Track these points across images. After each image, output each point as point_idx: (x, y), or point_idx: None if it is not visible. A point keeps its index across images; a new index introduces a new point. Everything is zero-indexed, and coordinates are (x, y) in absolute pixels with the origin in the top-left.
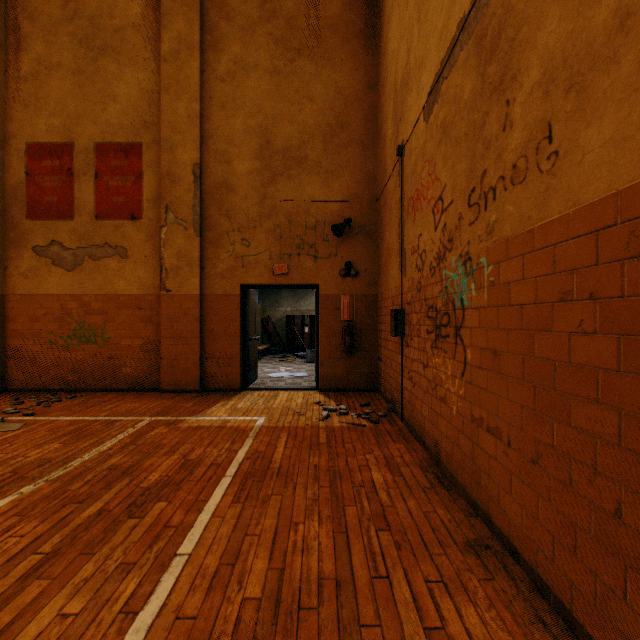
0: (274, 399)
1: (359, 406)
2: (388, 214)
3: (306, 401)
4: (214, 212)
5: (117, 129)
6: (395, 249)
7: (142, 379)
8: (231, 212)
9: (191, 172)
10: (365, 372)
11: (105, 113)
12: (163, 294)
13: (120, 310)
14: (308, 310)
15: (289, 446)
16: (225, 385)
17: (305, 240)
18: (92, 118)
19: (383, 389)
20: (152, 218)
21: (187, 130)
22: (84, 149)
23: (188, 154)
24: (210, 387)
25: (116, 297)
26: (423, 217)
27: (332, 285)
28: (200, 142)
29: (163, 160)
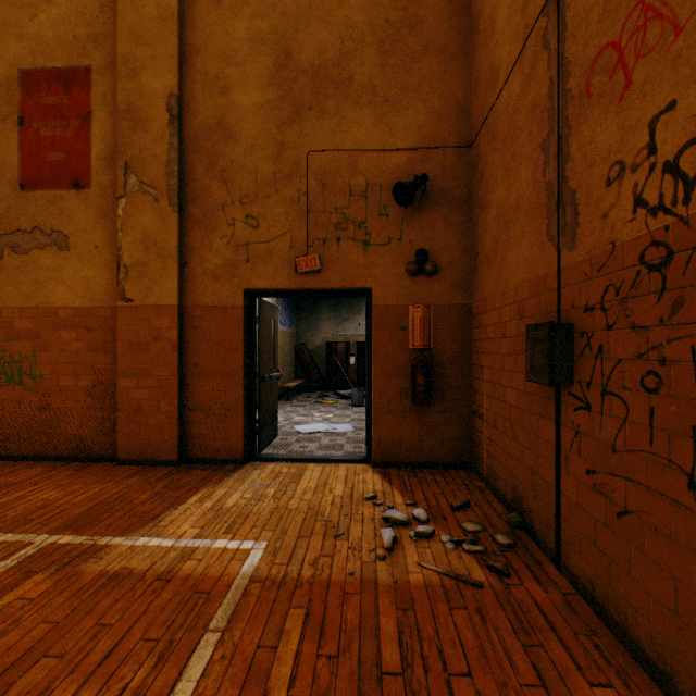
0: (295, 485)
1: (449, 509)
2: (503, 149)
3: (350, 491)
4: (202, 173)
5: (53, 47)
6: (529, 204)
7: (90, 441)
8: (229, 172)
9: (164, 108)
10: (449, 435)
11: (35, 22)
12: (121, 306)
13: (57, 332)
14: (354, 335)
15: (300, 689)
16: (219, 453)
17: (349, 215)
18: (15, 31)
19: (487, 470)
20: (106, 185)
21: (158, 40)
22: (4, 80)
23: (160, 79)
24: (195, 456)
25: (51, 311)
26: (690, 44)
27: (394, 289)
28: (179, 59)
29: (121, 90)
